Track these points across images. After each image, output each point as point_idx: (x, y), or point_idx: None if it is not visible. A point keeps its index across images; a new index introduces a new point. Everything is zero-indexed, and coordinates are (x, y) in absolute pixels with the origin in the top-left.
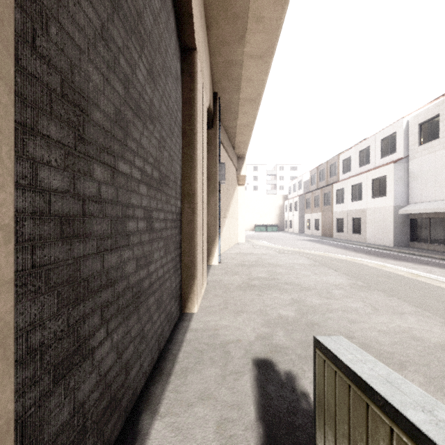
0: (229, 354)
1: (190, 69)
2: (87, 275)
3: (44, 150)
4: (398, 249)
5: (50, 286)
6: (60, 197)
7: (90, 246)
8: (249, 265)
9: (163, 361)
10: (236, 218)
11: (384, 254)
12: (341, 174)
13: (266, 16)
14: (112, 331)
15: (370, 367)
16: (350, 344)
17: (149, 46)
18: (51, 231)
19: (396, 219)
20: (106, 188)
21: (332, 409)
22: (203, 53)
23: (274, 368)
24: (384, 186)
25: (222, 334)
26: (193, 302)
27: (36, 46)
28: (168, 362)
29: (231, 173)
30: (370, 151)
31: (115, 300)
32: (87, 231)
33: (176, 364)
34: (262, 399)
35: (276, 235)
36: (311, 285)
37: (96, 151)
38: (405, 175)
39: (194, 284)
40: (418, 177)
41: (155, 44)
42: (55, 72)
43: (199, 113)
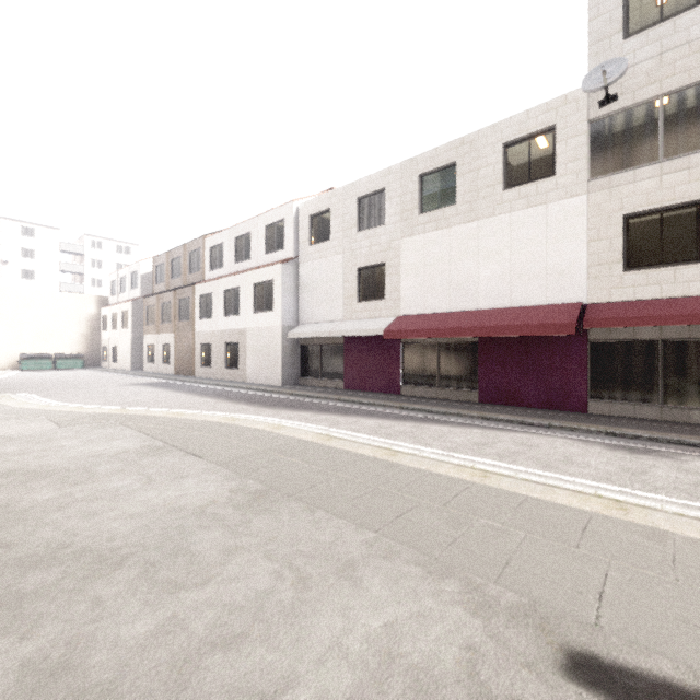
0: None
1: None
2: None
3: None
4: (289, 389)
5: None
6: None
7: None
8: None
9: None
10: None
11: (274, 399)
12: (208, 269)
13: None
14: None
15: None
16: None
17: None
18: None
19: (285, 345)
20: None
21: None
22: None
23: None
24: (271, 296)
25: None
26: None
27: None
28: None
29: None
30: (252, 241)
31: None
32: None
33: None
34: None
35: (78, 377)
36: (130, 535)
37: None
38: (295, 283)
39: None
40: (309, 288)
41: None
42: None
43: None
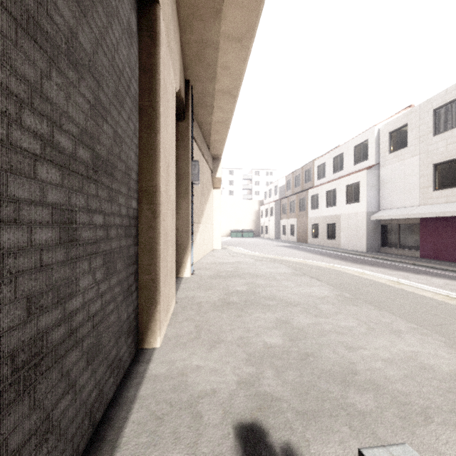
0: (201, 418)
1: (150, 26)
2: None
3: None
4: (371, 254)
5: None
6: None
7: None
8: (225, 277)
9: (97, 447)
10: (211, 224)
11: (360, 259)
12: (315, 179)
13: None
14: None
15: None
16: None
17: None
18: None
19: (369, 225)
20: None
21: None
22: (170, 18)
23: (266, 441)
24: (358, 192)
25: (192, 382)
26: (155, 333)
27: None
28: (105, 447)
29: (206, 175)
30: (344, 158)
31: None
32: None
33: (118, 451)
34: None
35: (252, 241)
36: (295, 299)
37: None
38: (376, 182)
39: (156, 309)
40: (388, 184)
41: None
42: None
43: (163, 89)
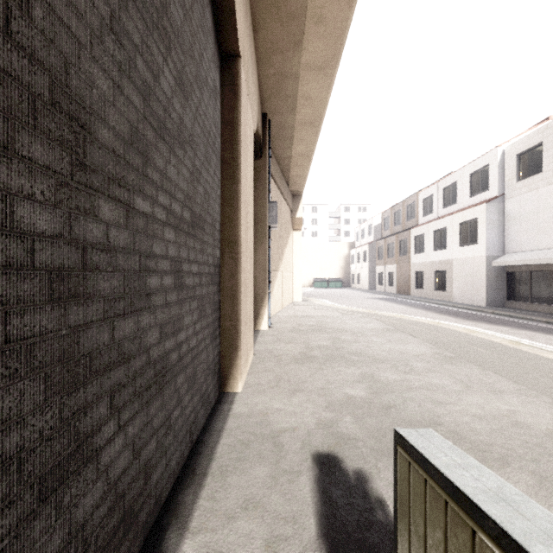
0: (282, 447)
1: (232, 81)
2: (89, 350)
3: (24, 178)
4: (492, 309)
5: (33, 367)
6: (48, 244)
7: (94, 310)
8: (307, 331)
9: (197, 458)
10: (291, 271)
11: (475, 316)
12: (420, 216)
13: (329, 16)
14: (127, 423)
15: (475, 476)
16: (444, 440)
17: (177, 47)
18: (34, 291)
19: (489, 272)
20: (118, 231)
21: (421, 530)
22: (249, 62)
23: (340, 466)
24: (475, 232)
25: (273, 421)
26: (236, 378)
27: (11, 32)
28: (203, 459)
29: (285, 215)
30: (457, 189)
31: (130, 382)
32: (89, 290)
33: (214, 461)
34: (325, 508)
35: (340, 292)
36: (385, 356)
37: (102, 182)
38: (500, 218)
39: (237, 355)
40: (516, 221)
41: (186, 45)
42: (41, 71)
43: (243, 138)
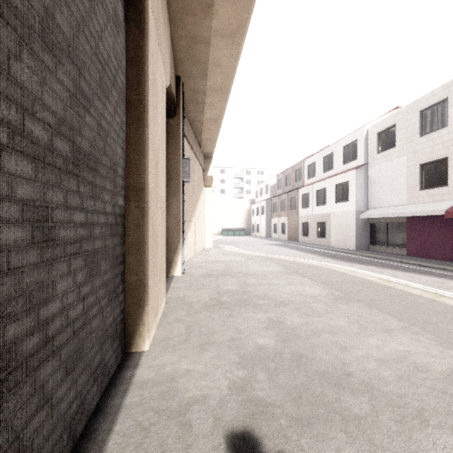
0: (191, 428)
1: (138, 17)
2: None
3: None
4: (360, 252)
5: None
6: None
7: None
8: (217, 276)
9: None
10: (203, 222)
11: (349, 257)
12: (306, 179)
13: None
14: None
15: None
16: None
17: None
18: None
19: (358, 223)
20: None
21: None
22: (160, 11)
23: (259, 451)
24: (347, 191)
25: (182, 388)
26: (143, 336)
27: None
28: None
29: (198, 173)
30: (334, 158)
31: None
32: None
33: None
34: None
35: (244, 239)
36: (287, 298)
37: None
38: (365, 181)
39: (144, 311)
40: (377, 183)
41: None
42: None
43: (152, 82)
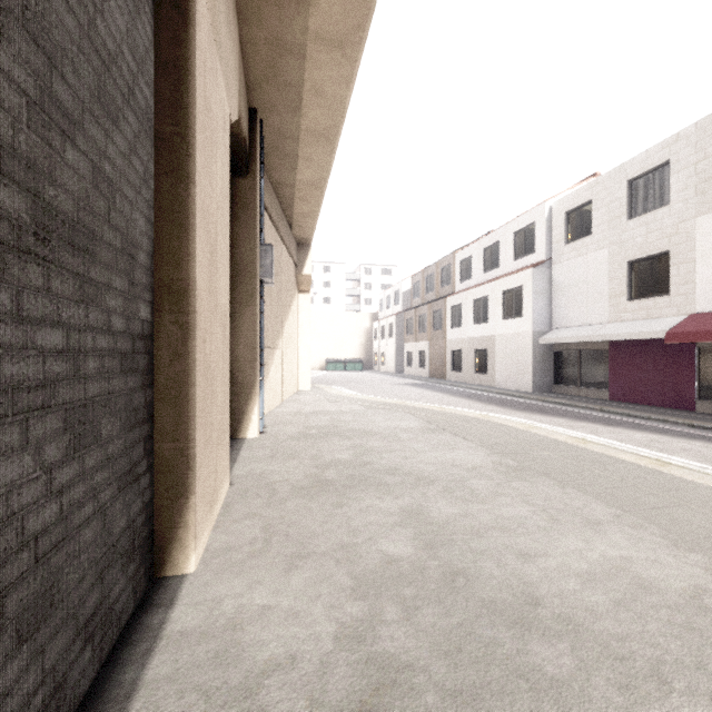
0: None
1: None
2: None
3: None
4: (540, 396)
5: None
6: None
7: None
8: (317, 436)
9: None
10: (296, 349)
11: (524, 404)
12: (457, 282)
13: None
14: None
15: None
16: None
17: None
18: None
19: (536, 351)
20: None
21: None
22: None
23: None
24: (520, 302)
25: (252, 642)
26: (185, 548)
27: None
28: None
29: (287, 270)
30: (500, 250)
31: None
32: None
33: None
34: None
35: (361, 376)
36: (431, 472)
37: None
38: (547, 287)
39: (187, 504)
40: (564, 290)
41: None
42: None
43: (203, 107)
